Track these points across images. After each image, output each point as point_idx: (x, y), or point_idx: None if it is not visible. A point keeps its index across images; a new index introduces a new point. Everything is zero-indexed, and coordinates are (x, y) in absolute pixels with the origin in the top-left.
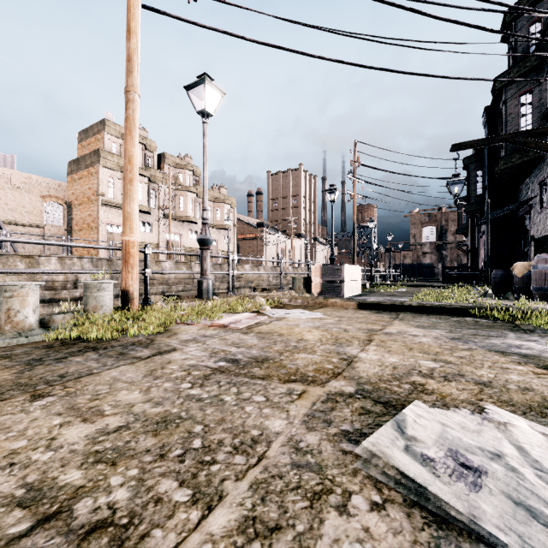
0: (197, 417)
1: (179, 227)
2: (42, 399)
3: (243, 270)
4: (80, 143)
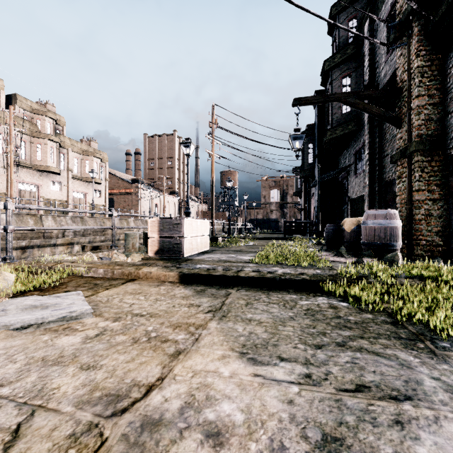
0: None
1: (36, 177)
2: None
3: (110, 223)
4: None
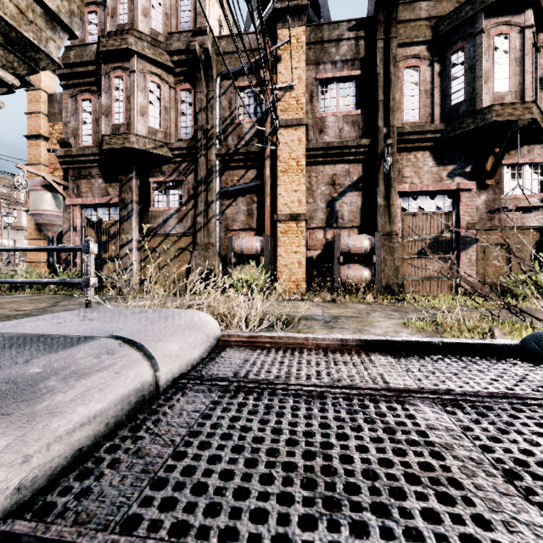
0: None
1: (13, 234)
2: None
3: None
4: None
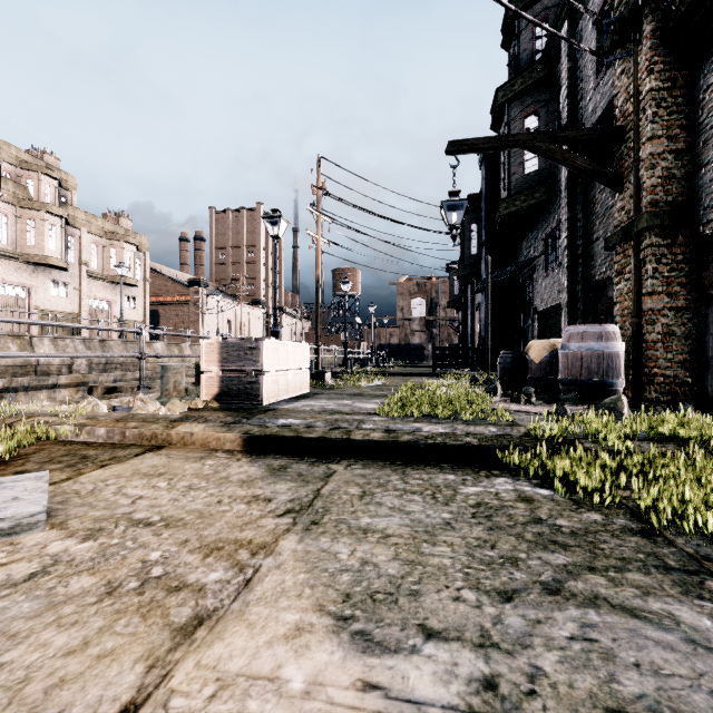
0: None
1: (26, 273)
2: None
3: (151, 350)
4: None
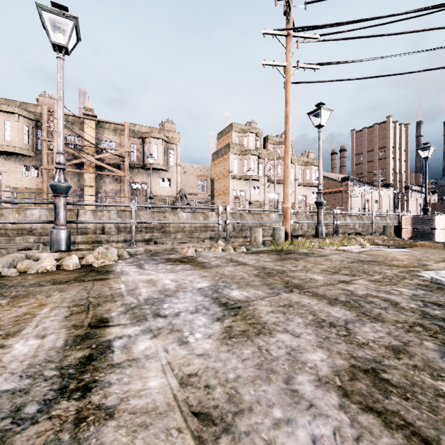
0: (356, 268)
1: (278, 188)
2: (299, 261)
3: (331, 219)
4: (218, 141)
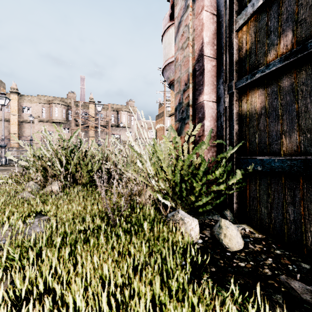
0: None
1: None
2: None
3: None
4: (159, 108)
